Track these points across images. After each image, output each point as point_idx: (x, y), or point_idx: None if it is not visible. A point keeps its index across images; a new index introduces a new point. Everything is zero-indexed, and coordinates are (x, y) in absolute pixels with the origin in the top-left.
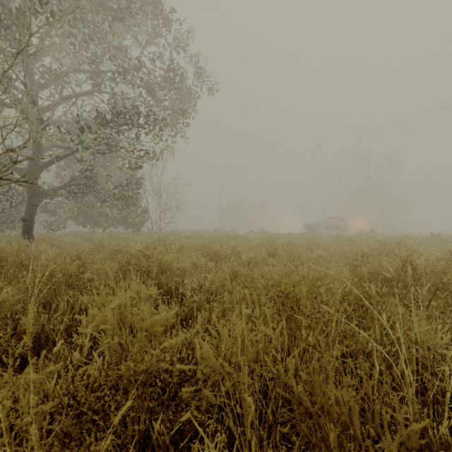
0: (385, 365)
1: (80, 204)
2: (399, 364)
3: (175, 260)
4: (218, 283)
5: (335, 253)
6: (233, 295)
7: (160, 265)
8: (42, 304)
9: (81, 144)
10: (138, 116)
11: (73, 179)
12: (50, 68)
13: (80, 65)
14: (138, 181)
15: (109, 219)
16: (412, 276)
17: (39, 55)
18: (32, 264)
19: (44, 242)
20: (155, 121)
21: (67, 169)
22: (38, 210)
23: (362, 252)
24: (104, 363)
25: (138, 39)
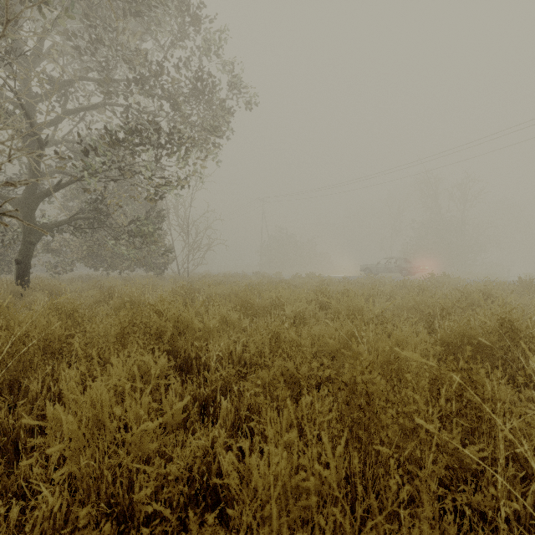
0: (507, 499)
1: (90, 242)
2: (528, 496)
3: (196, 318)
4: (253, 350)
5: (404, 305)
6: (272, 371)
7: (177, 325)
8: (7, 383)
9: (87, 168)
10: (158, 134)
11: (80, 211)
12: (51, 76)
13: (87, 71)
14: (160, 214)
15: (126, 260)
16: (513, 340)
17: (37, 59)
18: (4, 324)
19: (42, 289)
20: (178, 139)
21: (75, 200)
22: (39, 249)
23: (441, 305)
24: (54, 511)
25: (158, 40)
